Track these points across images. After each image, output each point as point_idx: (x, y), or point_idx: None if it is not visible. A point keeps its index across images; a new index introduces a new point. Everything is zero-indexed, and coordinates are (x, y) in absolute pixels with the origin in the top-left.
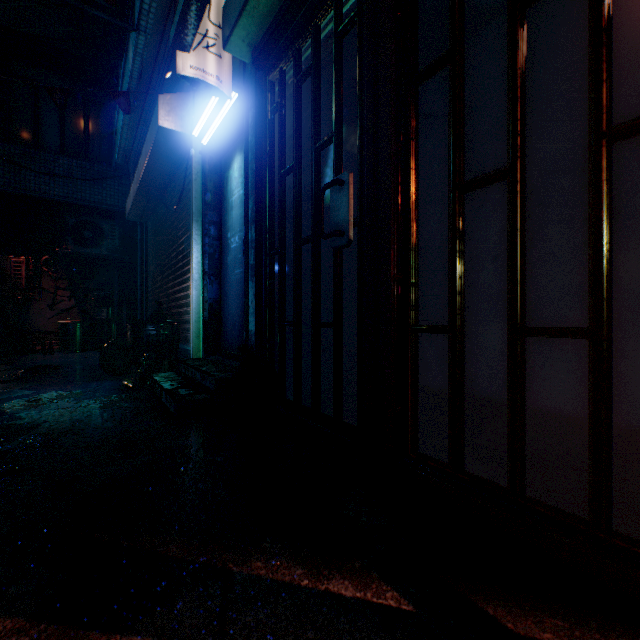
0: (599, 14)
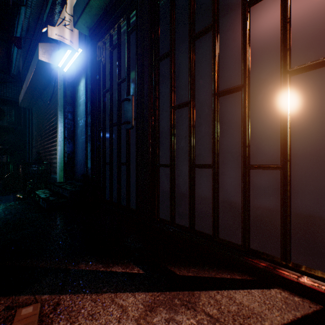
0: (214, 50)
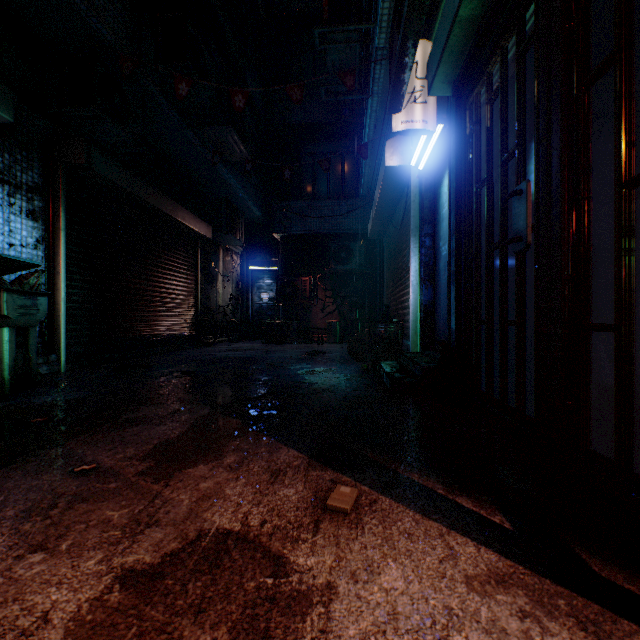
0: None
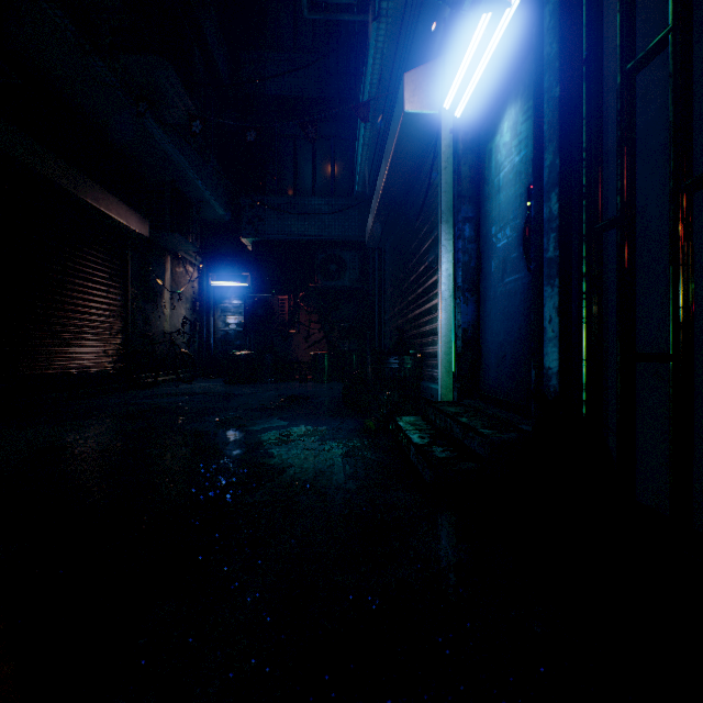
0: None
